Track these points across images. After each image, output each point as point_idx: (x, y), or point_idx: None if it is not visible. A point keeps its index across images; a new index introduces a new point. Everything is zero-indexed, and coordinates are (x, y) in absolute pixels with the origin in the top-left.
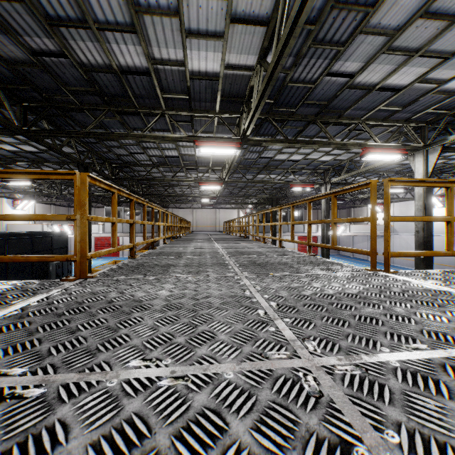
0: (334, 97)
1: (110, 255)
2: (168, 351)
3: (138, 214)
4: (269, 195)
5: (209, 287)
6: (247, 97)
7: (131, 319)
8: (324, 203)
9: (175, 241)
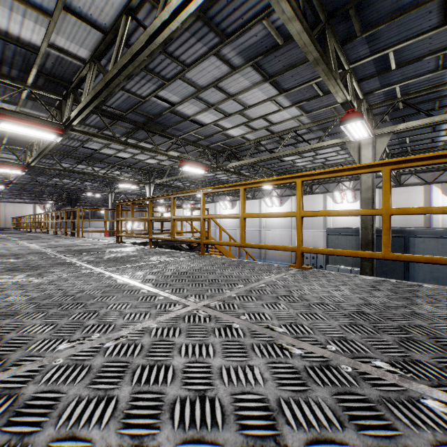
0: (92, 154)
1: None
2: None
3: None
4: (71, 193)
5: (4, 242)
6: (31, 144)
7: None
8: (111, 206)
9: None
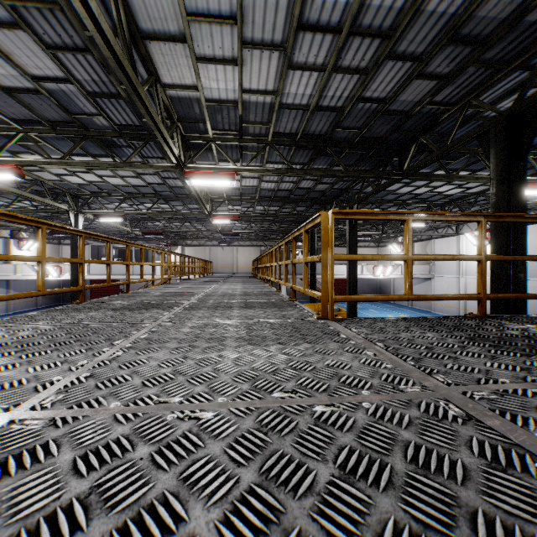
0: None
1: None
2: (168, 428)
3: None
4: None
5: None
6: None
7: (256, 532)
8: None
9: None
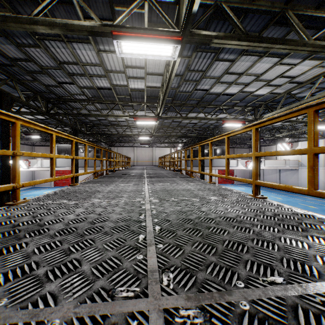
0: None
1: (67, 185)
2: None
3: (89, 151)
4: None
5: None
6: None
7: None
8: None
9: (99, 178)
